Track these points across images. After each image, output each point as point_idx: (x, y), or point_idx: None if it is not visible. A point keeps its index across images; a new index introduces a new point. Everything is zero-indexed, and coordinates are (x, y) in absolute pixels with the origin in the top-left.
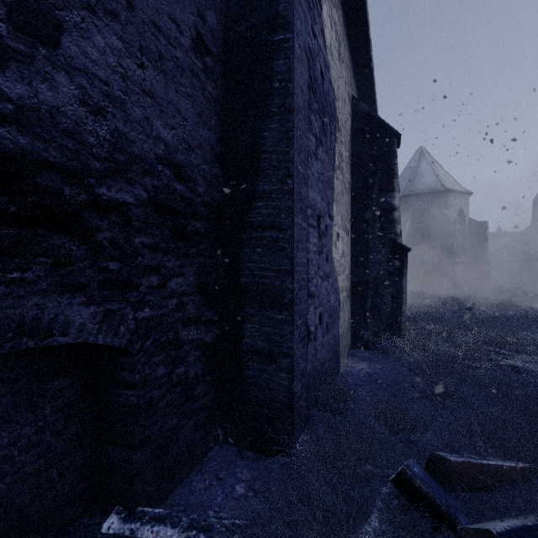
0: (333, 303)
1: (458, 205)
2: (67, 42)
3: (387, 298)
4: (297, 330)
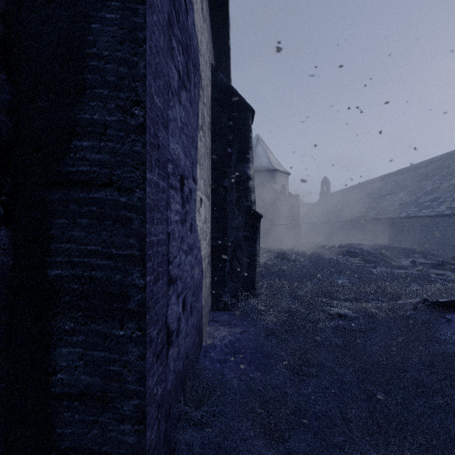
0: (197, 276)
1: (282, 181)
2: None
3: (243, 260)
4: (150, 348)
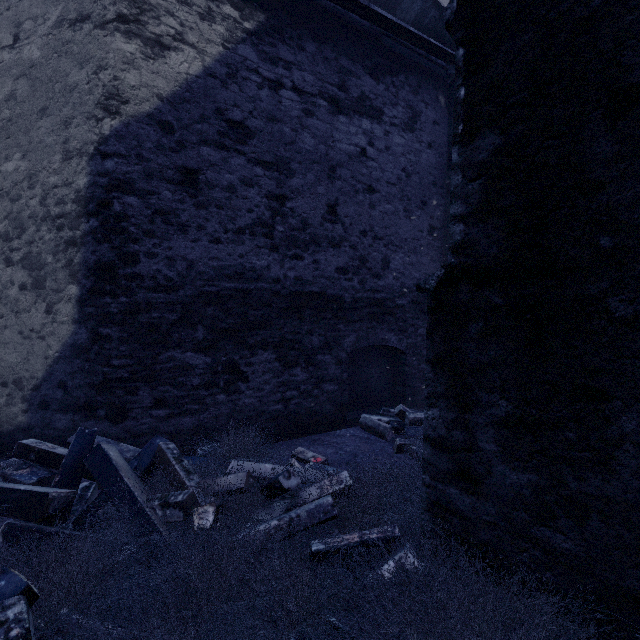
0: None
1: None
2: (391, 265)
3: None
4: None
